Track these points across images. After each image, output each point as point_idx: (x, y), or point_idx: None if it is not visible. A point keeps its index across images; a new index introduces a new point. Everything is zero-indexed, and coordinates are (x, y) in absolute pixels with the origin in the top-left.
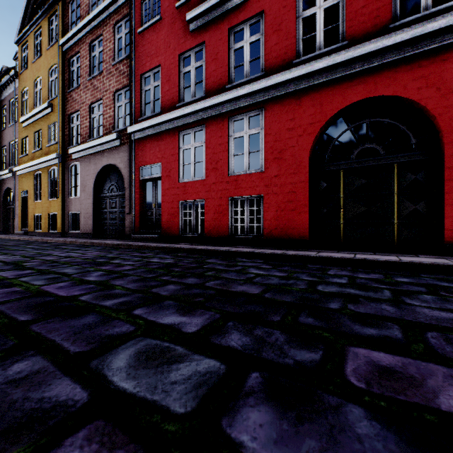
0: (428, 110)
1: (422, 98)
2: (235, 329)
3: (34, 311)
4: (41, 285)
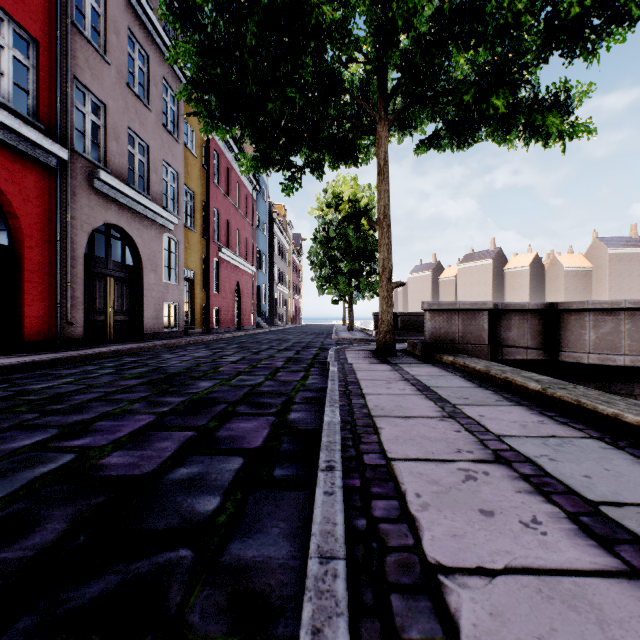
0: (14, 207)
1: (10, 192)
2: (213, 377)
3: (208, 409)
4: (88, 450)
